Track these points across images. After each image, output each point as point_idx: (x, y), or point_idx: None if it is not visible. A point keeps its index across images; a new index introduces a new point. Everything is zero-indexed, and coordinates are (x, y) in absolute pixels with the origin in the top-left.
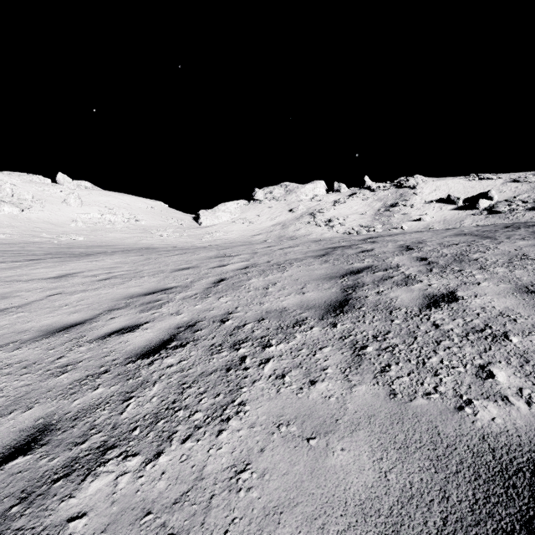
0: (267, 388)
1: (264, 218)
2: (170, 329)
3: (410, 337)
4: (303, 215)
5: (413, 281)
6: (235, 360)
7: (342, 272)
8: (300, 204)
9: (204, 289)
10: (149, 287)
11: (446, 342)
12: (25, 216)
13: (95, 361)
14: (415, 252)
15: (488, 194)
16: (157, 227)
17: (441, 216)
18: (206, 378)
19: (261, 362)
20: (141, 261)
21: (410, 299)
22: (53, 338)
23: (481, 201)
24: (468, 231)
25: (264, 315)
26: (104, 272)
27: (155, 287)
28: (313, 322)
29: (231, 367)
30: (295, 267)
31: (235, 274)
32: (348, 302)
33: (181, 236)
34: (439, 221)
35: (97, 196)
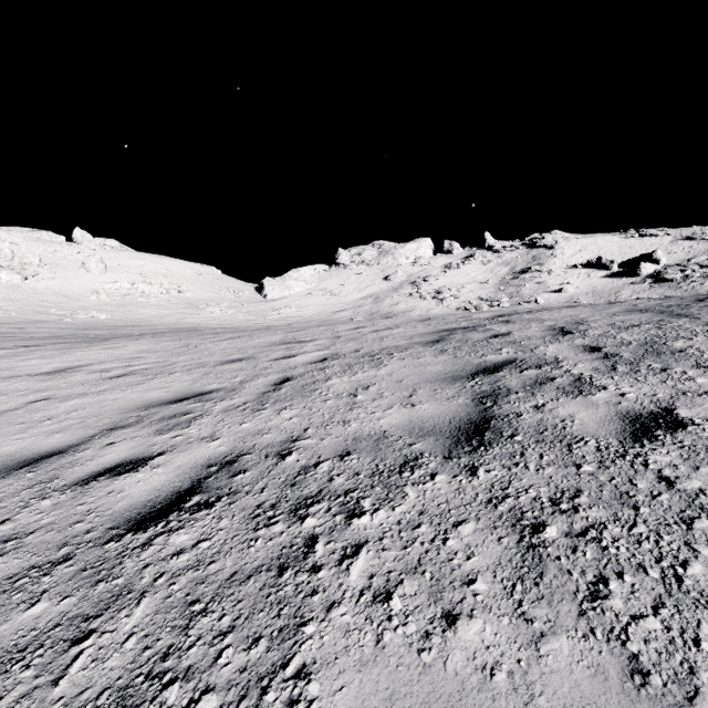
0: (357, 628)
1: (350, 289)
2: (194, 469)
3: (625, 506)
4: (402, 284)
5: (590, 387)
6: (296, 546)
7: (470, 370)
8: (399, 270)
9: (258, 395)
10: (178, 389)
11: (704, 522)
12: (29, 285)
13: (56, 533)
14: (577, 337)
15: (653, 256)
16: (207, 301)
17: (590, 286)
18: (237, 589)
19: (344, 553)
20: (176, 348)
21: (598, 422)
22: (8, 480)
23: (644, 265)
24: (644, 305)
25: (350, 445)
26: (120, 364)
27: (186, 391)
28: (435, 463)
29: (289, 563)
30: (397, 359)
31: (307, 370)
32: (489, 423)
33: (239, 313)
34: (586, 292)
35: (127, 260)
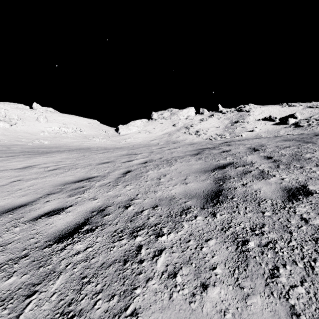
0: (160, 291)
1: (158, 130)
2: (85, 213)
3: (286, 232)
4: (181, 128)
5: (268, 175)
6: (132, 250)
7: (212, 167)
8: (179, 121)
9: (116, 178)
10: (79, 176)
11: None
12: (13, 128)
13: (21, 243)
14: (261, 152)
15: (294, 115)
16: (93, 135)
17: (266, 129)
18: (104, 271)
19: (154, 254)
20: (79, 157)
21: (271, 191)
22: (0, 218)
23: (290, 119)
24: (291, 137)
25: (157, 202)
26: (53, 164)
27: (83, 176)
28: (196, 211)
29: (128, 258)
30: (179, 162)
31: (138, 167)
32: (221, 192)
33: (107, 141)
34: (264, 131)
35: (57, 117)
